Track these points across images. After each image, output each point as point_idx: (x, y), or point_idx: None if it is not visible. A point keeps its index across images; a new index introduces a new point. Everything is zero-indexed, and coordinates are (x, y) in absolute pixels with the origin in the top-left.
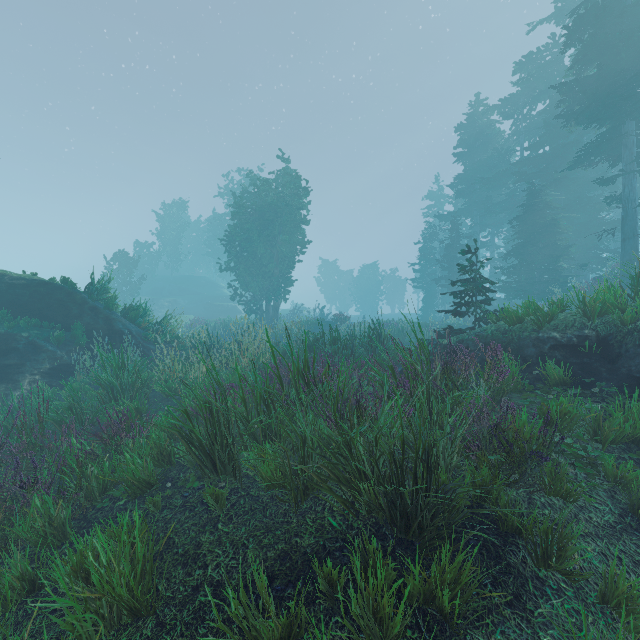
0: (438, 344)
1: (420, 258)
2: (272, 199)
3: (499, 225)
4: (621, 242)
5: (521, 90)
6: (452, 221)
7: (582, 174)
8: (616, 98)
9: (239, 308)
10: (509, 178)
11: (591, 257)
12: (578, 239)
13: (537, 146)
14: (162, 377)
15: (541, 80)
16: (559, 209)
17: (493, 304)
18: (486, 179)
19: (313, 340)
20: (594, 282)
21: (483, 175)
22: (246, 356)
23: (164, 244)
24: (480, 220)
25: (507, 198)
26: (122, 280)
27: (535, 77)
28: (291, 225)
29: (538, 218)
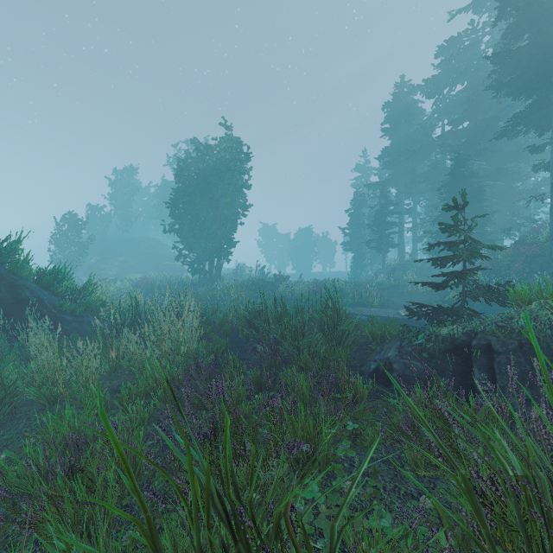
0: (433, 335)
1: (350, 223)
2: (215, 163)
3: (420, 194)
4: (551, 207)
5: (443, 71)
6: (381, 189)
7: (499, 147)
8: (550, 66)
9: (186, 267)
10: (432, 151)
11: (507, 223)
12: (495, 206)
13: (459, 121)
14: (37, 379)
15: (462, 62)
16: (484, 177)
17: (417, 265)
18: (412, 151)
19: (254, 312)
20: (516, 245)
21: (408, 148)
22: (168, 337)
23: (115, 207)
24: (404, 189)
25: (430, 169)
26: (71, 240)
27: (457, 58)
28: (233, 189)
29: (465, 185)
